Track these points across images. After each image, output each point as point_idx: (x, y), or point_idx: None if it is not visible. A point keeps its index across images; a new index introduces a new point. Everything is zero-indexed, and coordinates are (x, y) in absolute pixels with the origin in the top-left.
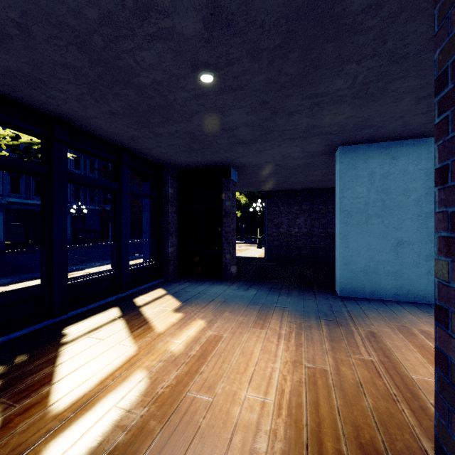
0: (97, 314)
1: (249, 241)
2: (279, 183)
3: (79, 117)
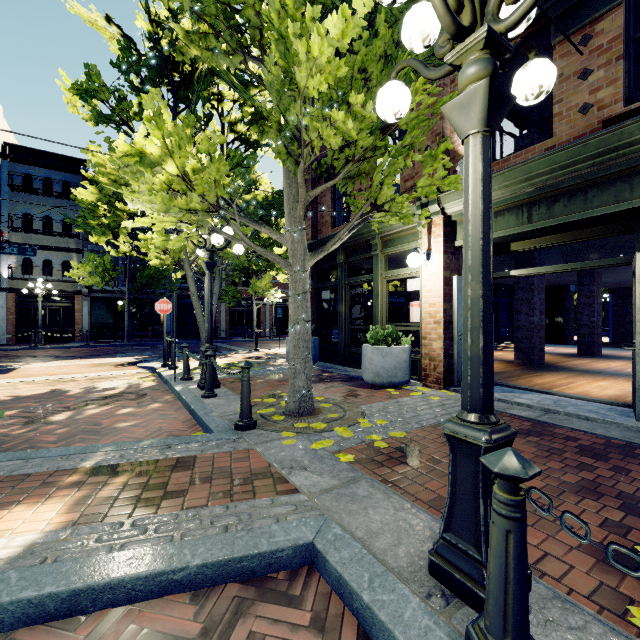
0: (511, 345)
1: (607, 334)
2: (615, 285)
3: (507, 282)
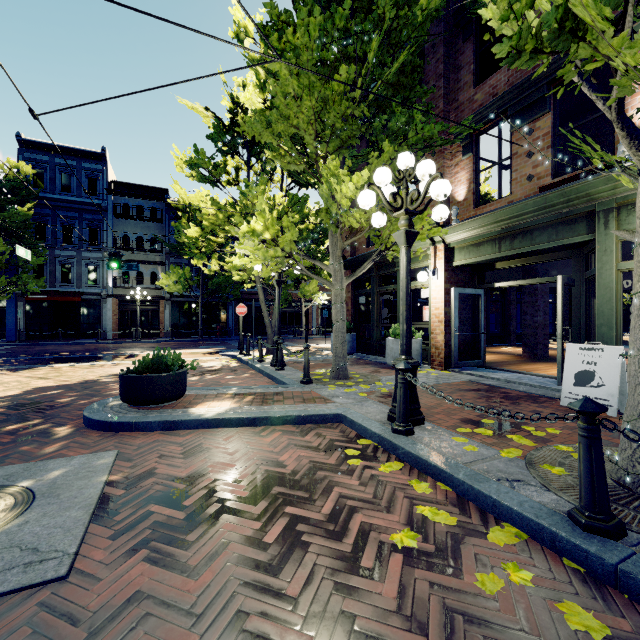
0: None
1: None
2: None
3: None
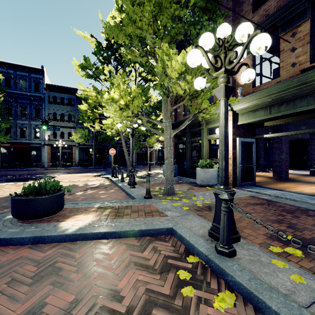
0: None
1: None
2: None
3: None
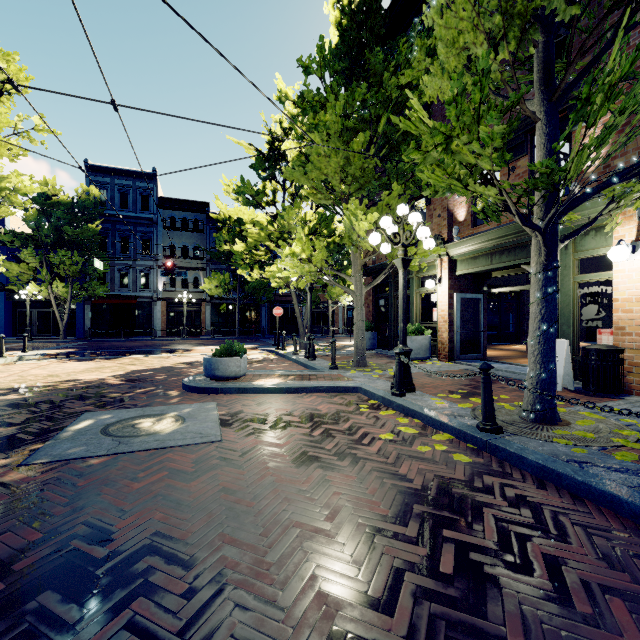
0: None
1: None
2: None
3: None
